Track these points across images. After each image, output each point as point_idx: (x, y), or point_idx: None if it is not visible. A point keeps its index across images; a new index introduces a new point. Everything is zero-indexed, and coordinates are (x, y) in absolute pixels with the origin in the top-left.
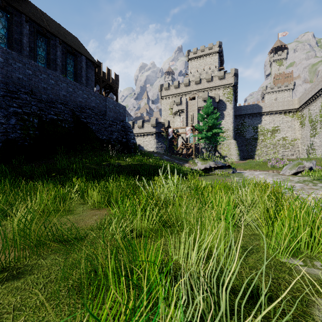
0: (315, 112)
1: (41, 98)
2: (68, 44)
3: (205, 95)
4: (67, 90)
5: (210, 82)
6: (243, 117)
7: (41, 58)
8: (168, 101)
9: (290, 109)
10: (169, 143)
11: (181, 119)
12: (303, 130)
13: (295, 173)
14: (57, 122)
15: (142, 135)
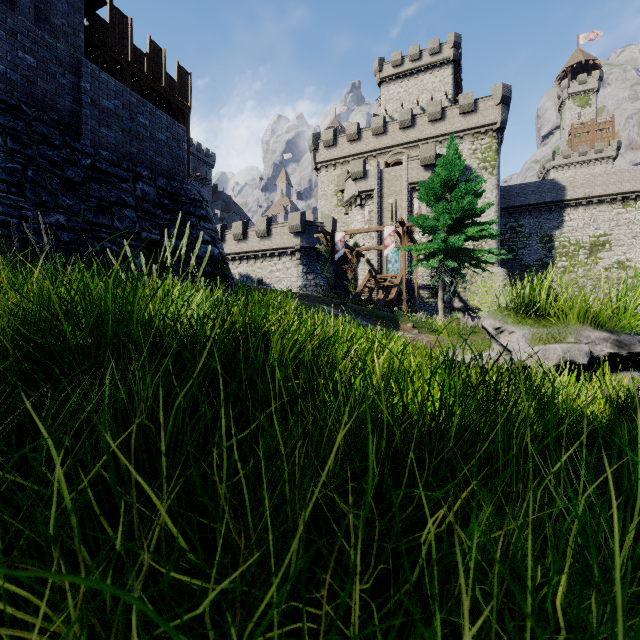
0: None
1: None
2: None
3: (428, 150)
4: None
5: (439, 122)
6: (517, 214)
7: None
8: (332, 174)
9: (639, 190)
10: (336, 277)
11: (367, 215)
12: None
13: None
14: None
15: (268, 256)
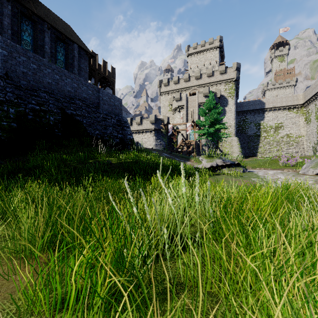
0: None
1: (19, 84)
2: (58, 29)
3: (206, 90)
4: (52, 77)
5: (211, 77)
6: (245, 114)
7: (26, 43)
8: (167, 97)
9: (294, 105)
10: (169, 140)
11: (181, 115)
12: (308, 126)
13: None
14: (39, 113)
15: (141, 132)
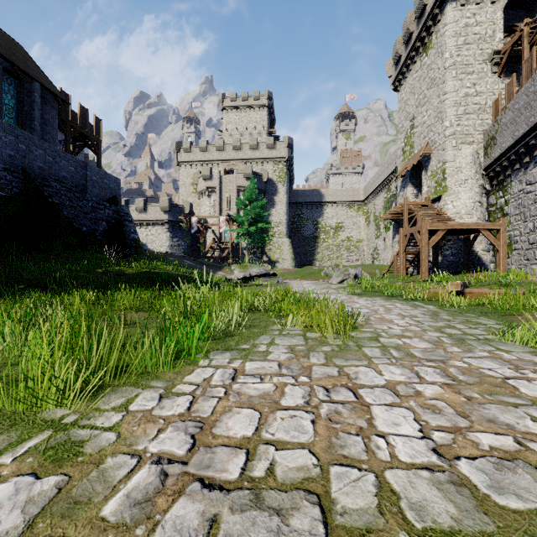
0: (379, 208)
1: None
2: (7, 57)
3: (248, 169)
4: (16, 148)
5: (255, 150)
6: (301, 207)
7: None
8: (190, 171)
9: (355, 201)
10: (192, 240)
11: (212, 202)
12: (368, 229)
13: (341, 281)
14: None
15: (144, 224)
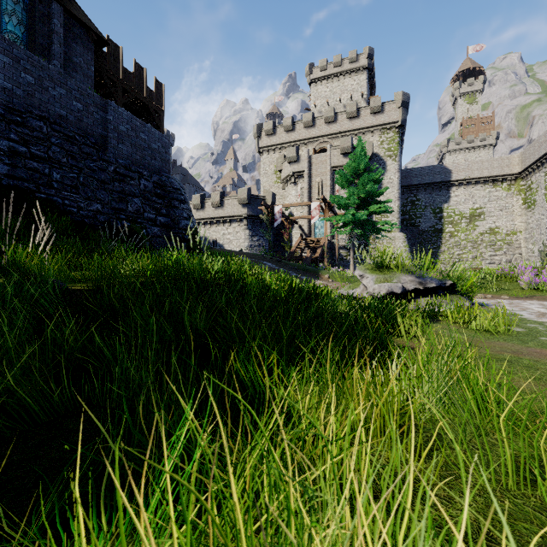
0: None
1: None
2: None
3: (346, 142)
4: None
5: (355, 119)
6: (415, 191)
7: None
8: (272, 157)
9: (505, 174)
10: (275, 239)
11: (299, 191)
12: (530, 213)
13: None
14: None
15: (221, 222)
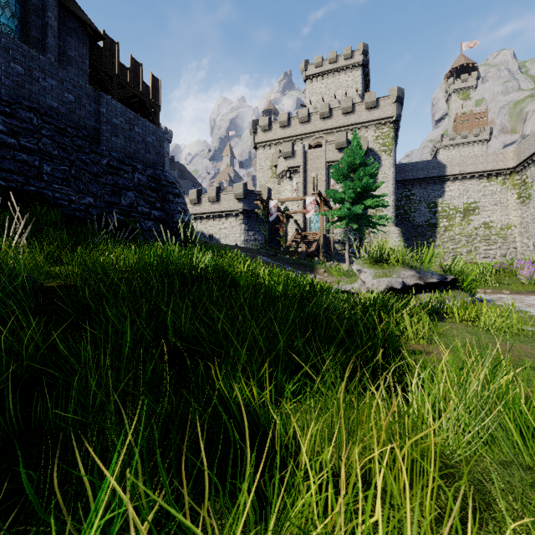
0: None
1: None
2: None
3: (341, 137)
4: None
5: (350, 114)
6: (410, 186)
7: None
8: (268, 152)
9: (499, 169)
10: (271, 233)
11: (294, 186)
12: (525, 208)
13: None
14: None
15: (217, 216)
